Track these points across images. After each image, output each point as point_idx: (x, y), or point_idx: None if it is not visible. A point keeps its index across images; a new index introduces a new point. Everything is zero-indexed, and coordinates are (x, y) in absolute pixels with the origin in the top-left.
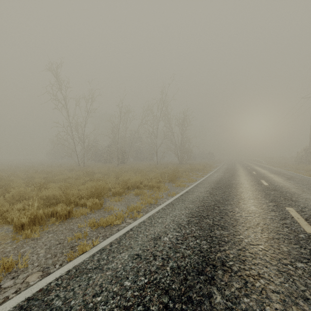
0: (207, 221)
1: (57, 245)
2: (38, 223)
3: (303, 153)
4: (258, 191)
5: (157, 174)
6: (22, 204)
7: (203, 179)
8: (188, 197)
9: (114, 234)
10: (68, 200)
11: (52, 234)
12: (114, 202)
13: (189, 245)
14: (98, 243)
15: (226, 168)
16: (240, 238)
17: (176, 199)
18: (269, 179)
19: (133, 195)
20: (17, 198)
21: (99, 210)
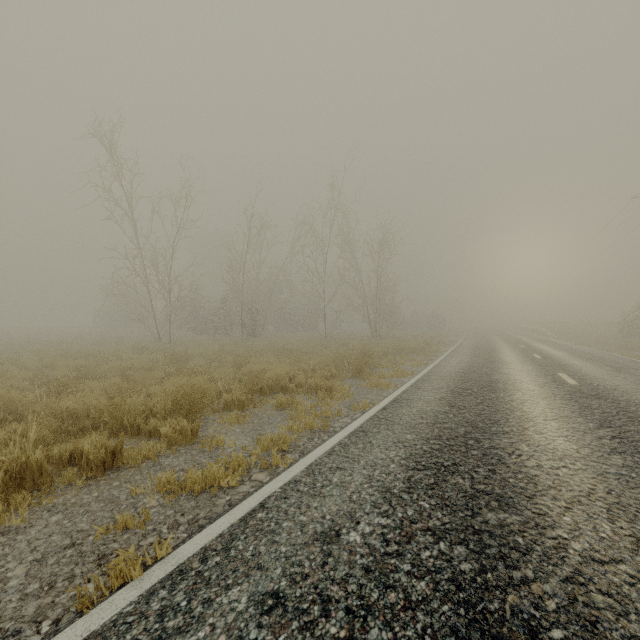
0: (457, 481)
1: (65, 551)
2: (31, 483)
3: (637, 315)
4: (561, 399)
5: (326, 360)
6: (7, 432)
7: (427, 370)
8: (399, 414)
9: (218, 519)
10: (118, 422)
11: (60, 517)
12: (228, 425)
13: (421, 560)
14: (169, 551)
15: (473, 347)
16: (557, 537)
17: (372, 419)
18: (575, 370)
19: (272, 408)
20: (1, 417)
21: (190, 445)
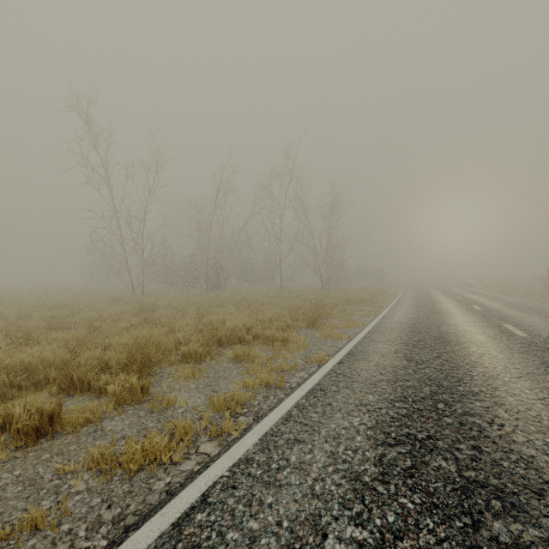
0: (440, 464)
1: None
2: None
3: None
4: (518, 352)
5: (281, 311)
6: None
7: (377, 320)
8: (357, 369)
9: (146, 522)
10: (68, 378)
11: None
12: (183, 380)
13: None
14: None
15: (415, 298)
16: None
17: (330, 374)
18: (518, 321)
19: (229, 360)
20: None
21: (140, 404)
